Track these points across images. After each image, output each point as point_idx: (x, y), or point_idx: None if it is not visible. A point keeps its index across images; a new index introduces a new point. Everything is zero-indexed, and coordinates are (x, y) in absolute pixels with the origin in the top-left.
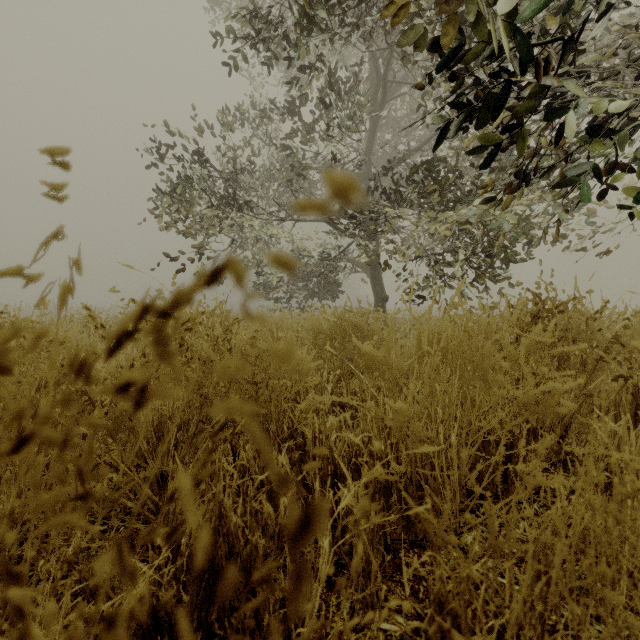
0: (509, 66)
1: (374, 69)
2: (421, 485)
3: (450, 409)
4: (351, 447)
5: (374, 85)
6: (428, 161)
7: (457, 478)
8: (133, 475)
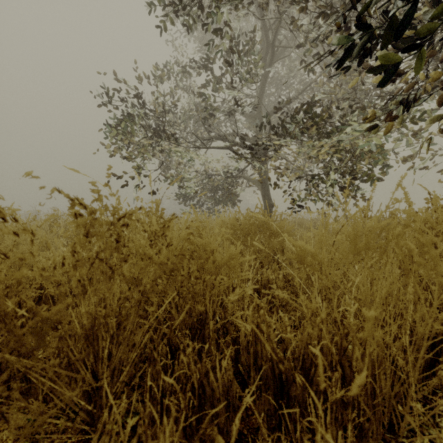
0: (399, 4)
1: (265, 38)
2: (374, 392)
3: (399, 308)
4: (297, 350)
5: (265, 50)
6: (307, 103)
7: (413, 384)
8: (61, 389)
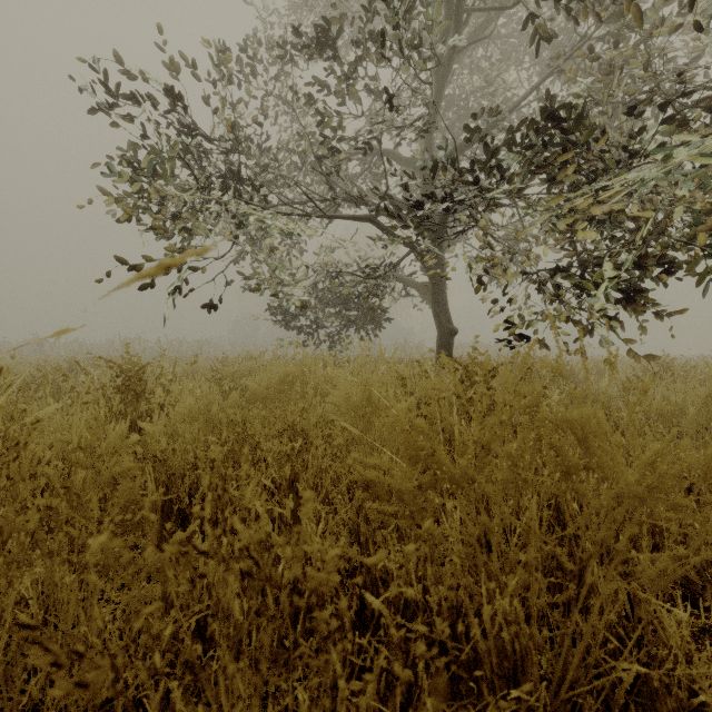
0: None
1: None
2: None
3: None
4: None
5: None
6: (544, 109)
7: None
8: None
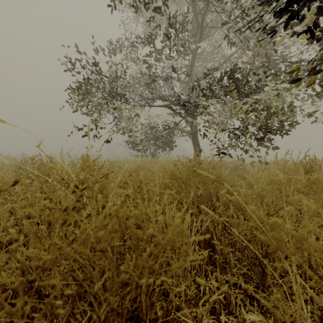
0: None
1: (195, 20)
2: None
3: None
4: None
5: (195, 30)
6: (230, 69)
7: None
8: None
